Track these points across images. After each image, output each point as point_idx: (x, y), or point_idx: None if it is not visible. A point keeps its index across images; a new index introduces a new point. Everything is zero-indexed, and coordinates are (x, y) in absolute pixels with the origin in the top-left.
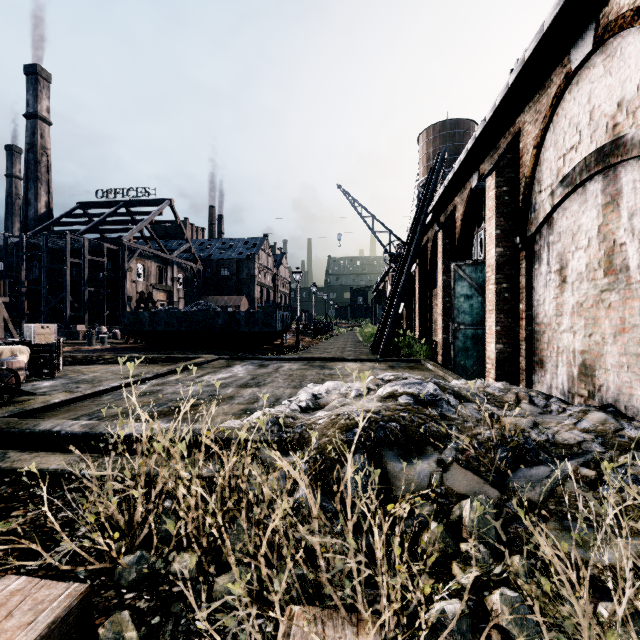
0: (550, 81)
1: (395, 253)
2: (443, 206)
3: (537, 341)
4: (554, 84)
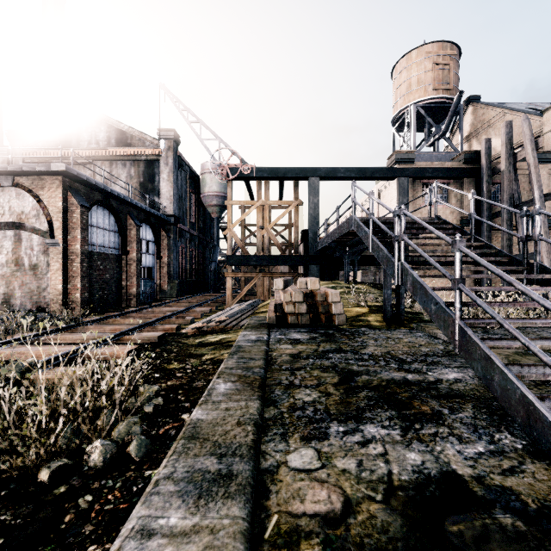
0: None
1: None
2: None
3: None
4: None
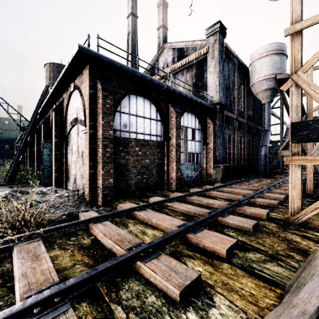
0: (69, 90)
1: (24, 127)
2: (45, 112)
3: (68, 172)
4: (69, 91)
